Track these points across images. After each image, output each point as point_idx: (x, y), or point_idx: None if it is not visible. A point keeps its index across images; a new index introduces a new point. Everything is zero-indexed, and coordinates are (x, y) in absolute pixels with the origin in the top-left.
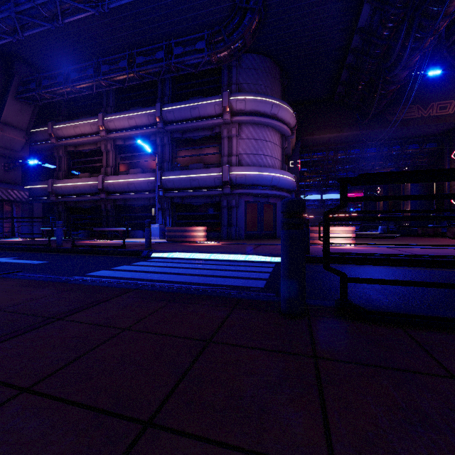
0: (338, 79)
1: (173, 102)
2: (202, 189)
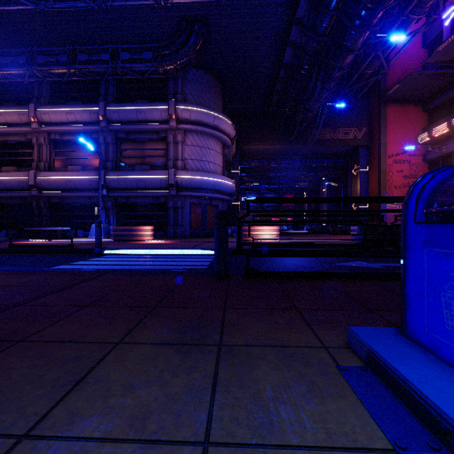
0: (270, 100)
1: (118, 101)
2: (149, 190)
